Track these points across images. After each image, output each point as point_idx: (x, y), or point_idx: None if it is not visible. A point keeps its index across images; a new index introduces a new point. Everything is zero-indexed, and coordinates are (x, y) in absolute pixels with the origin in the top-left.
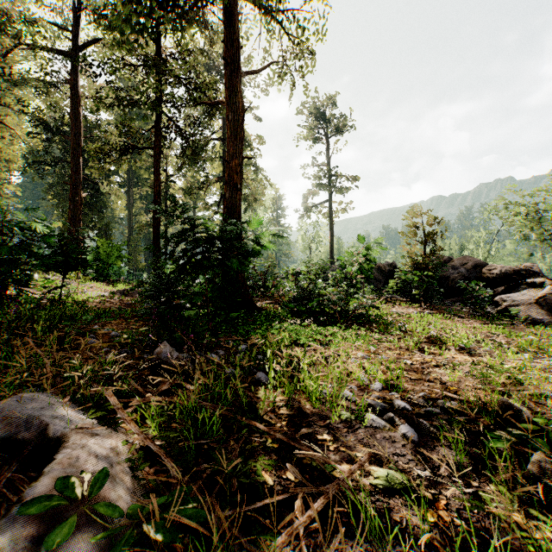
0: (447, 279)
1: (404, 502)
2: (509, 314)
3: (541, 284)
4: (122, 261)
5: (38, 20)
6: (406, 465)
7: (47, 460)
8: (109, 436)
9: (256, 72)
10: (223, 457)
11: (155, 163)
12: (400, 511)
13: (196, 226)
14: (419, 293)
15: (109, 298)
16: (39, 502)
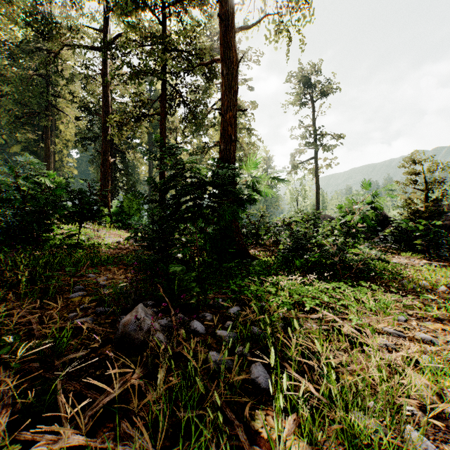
0: (449, 228)
1: None
2: None
3: None
4: (141, 213)
5: (79, 25)
6: None
7: None
8: None
9: (250, 27)
10: None
11: (161, 126)
12: None
13: (185, 171)
14: (422, 243)
15: (121, 244)
16: None
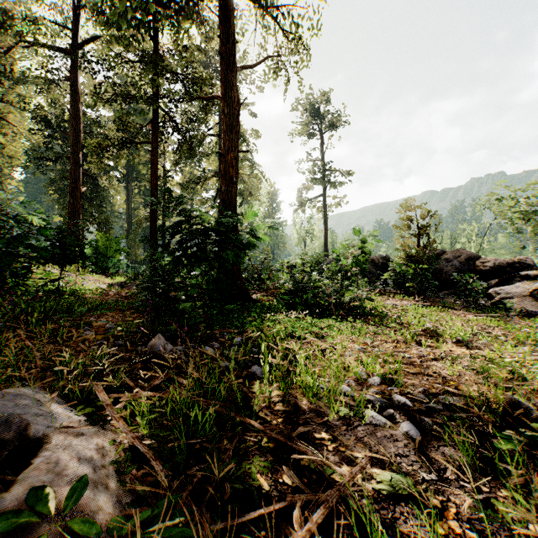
0: (440, 271)
1: (410, 510)
2: (503, 306)
3: (535, 276)
4: (121, 254)
5: (39, 18)
6: (410, 467)
7: (27, 462)
8: (95, 436)
9: (252, 67)
10: (215, 462)
11: (152, 157)
12: (407, 520)
13: (191, 218)
14: (413, 286)
15: (106, 291)
16: (6, 518)
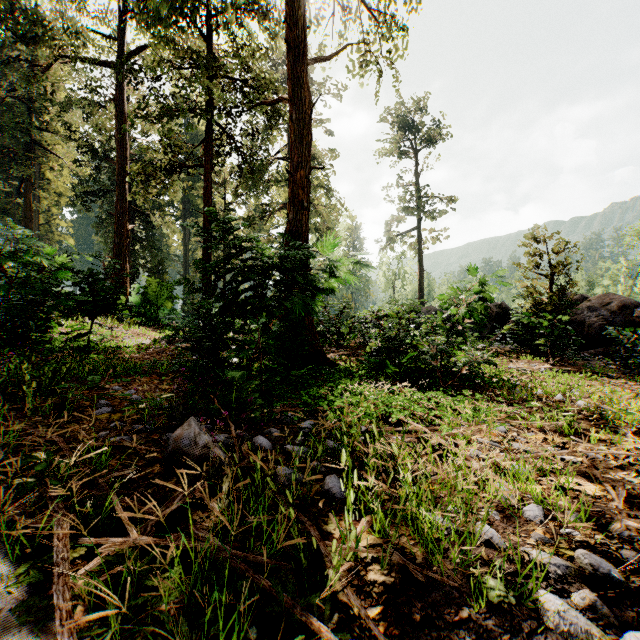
0: (580, 324)
1: None
2: None
3: None
4: (174, 303)
5: (81, 29)
6: None
7: None
8: None
9: (328, 58)
10: None
11: (205, 183)
12: None
13: (244, 251)
14: (546, 343)
15: (149, 347)
16: None
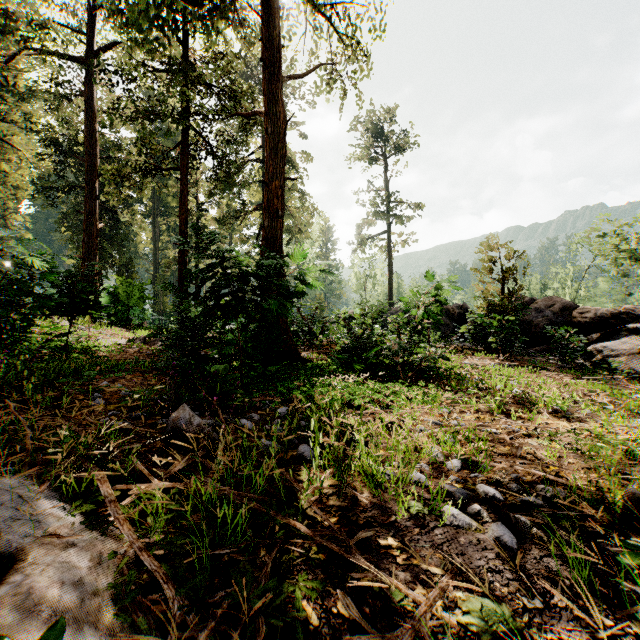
0: (529, 323)
1: None
2: (606, 366)
3: None
4: (145, 303)
5: (47, 21)
6: (506, 588)
7: None
8: (90, 546)
9: (301, 76)
10: (244, 592)
11: (182, 186)
12: None
13: (226, 259)
14: (497, 341)
15: (126, 347)
16: None
